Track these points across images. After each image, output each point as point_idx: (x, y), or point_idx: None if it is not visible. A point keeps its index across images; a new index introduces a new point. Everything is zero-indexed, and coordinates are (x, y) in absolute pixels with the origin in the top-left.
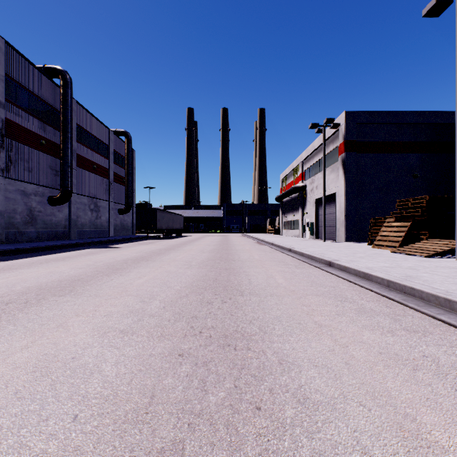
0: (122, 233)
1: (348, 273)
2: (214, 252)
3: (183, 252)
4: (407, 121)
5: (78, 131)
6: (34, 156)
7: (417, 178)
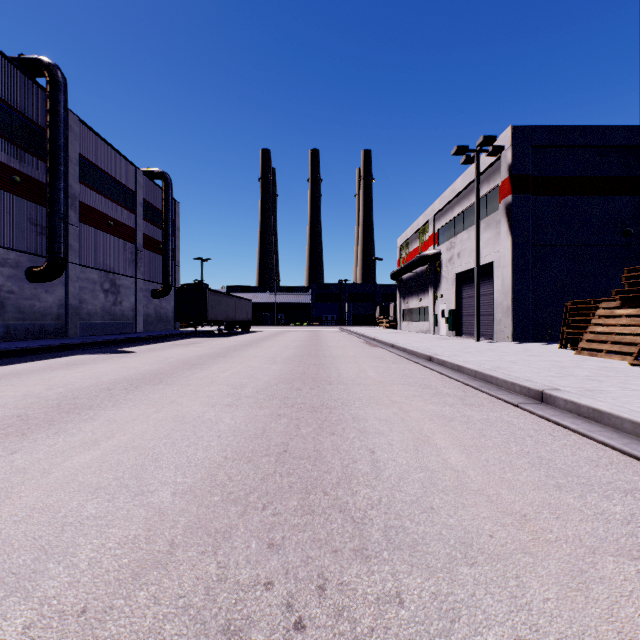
0: (158, 327)
1: (611, 427)
2: (294, 362)
3: (239, 362)
4: (614, 143)
5: (83, 165)
6: (0, 201)
7: (630, 237)
